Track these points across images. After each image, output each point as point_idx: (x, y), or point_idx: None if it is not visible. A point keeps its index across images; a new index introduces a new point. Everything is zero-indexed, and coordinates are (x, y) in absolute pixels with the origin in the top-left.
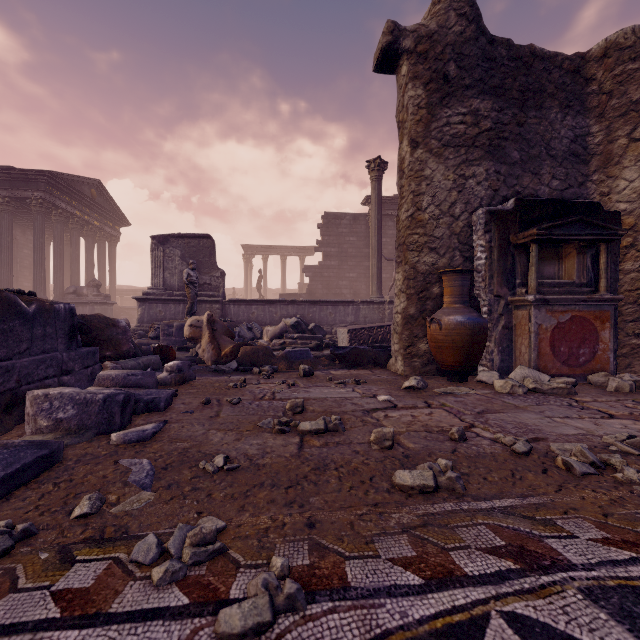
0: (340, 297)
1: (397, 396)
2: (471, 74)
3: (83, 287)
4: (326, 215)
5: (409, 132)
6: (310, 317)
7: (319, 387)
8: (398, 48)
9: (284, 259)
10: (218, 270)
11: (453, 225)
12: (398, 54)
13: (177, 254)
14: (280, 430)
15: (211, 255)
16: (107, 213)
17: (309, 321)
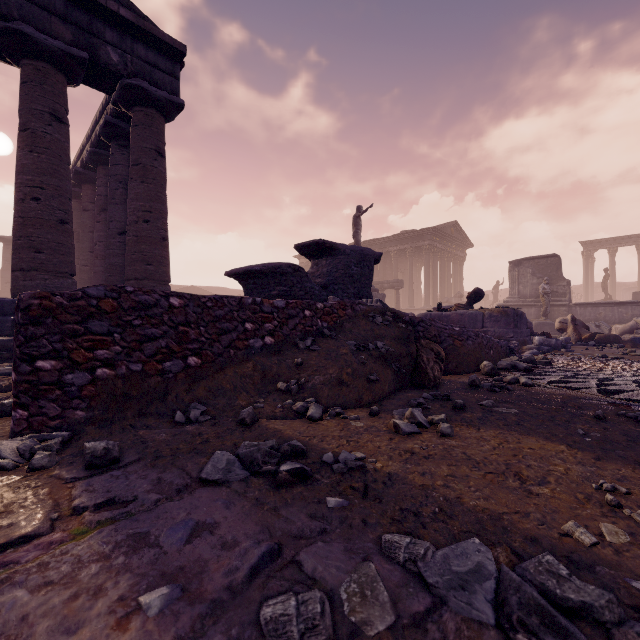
0: None
1: None
2: None
3: (452, 298)
4: None
5: None
6: None
7: None
8: None
9: None
10: (564, 280)
11: None
12: None
13: (528, 272)
14: (622, 354)
15: (557, 269)
16: (459, 242)
17: None
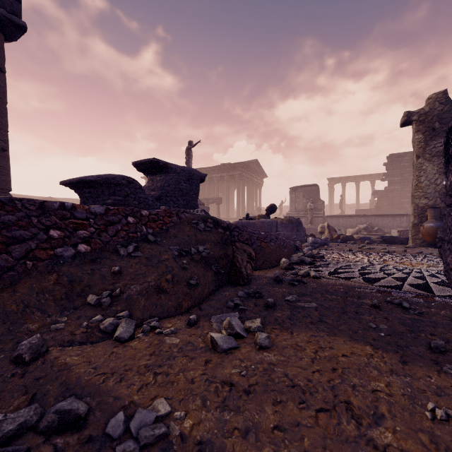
0: (402, 210)
1: (398, 248)
2: (447, 125)
3: (254, 211)
4: (390, 156)
5: (415, 152)
6: (375, 224)
7: (372, 246)
8: (410, 120)
9: (358, 184)
10: (321, 201)
11: (436, 188)
12: (410, 122)
13: (301, 195)
14: (359, 248)
15: (317, 194)
16: (259, 174)
17: (374, 226)
